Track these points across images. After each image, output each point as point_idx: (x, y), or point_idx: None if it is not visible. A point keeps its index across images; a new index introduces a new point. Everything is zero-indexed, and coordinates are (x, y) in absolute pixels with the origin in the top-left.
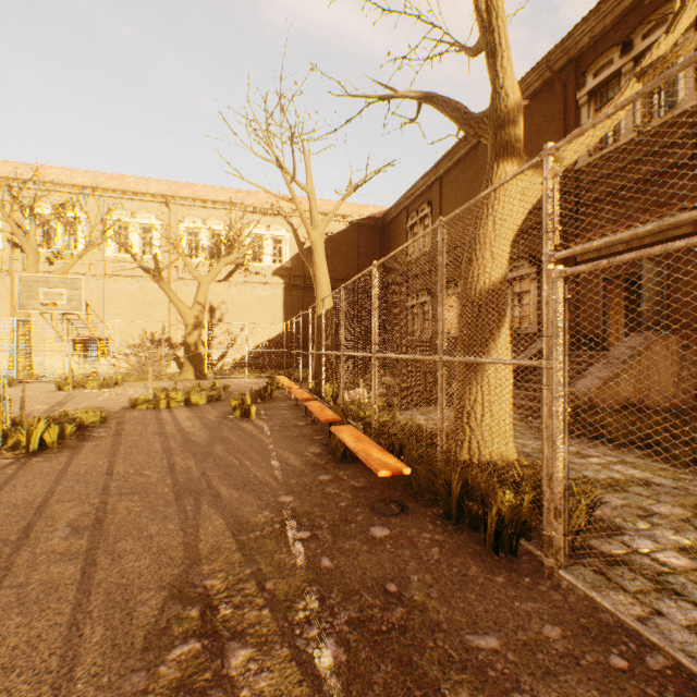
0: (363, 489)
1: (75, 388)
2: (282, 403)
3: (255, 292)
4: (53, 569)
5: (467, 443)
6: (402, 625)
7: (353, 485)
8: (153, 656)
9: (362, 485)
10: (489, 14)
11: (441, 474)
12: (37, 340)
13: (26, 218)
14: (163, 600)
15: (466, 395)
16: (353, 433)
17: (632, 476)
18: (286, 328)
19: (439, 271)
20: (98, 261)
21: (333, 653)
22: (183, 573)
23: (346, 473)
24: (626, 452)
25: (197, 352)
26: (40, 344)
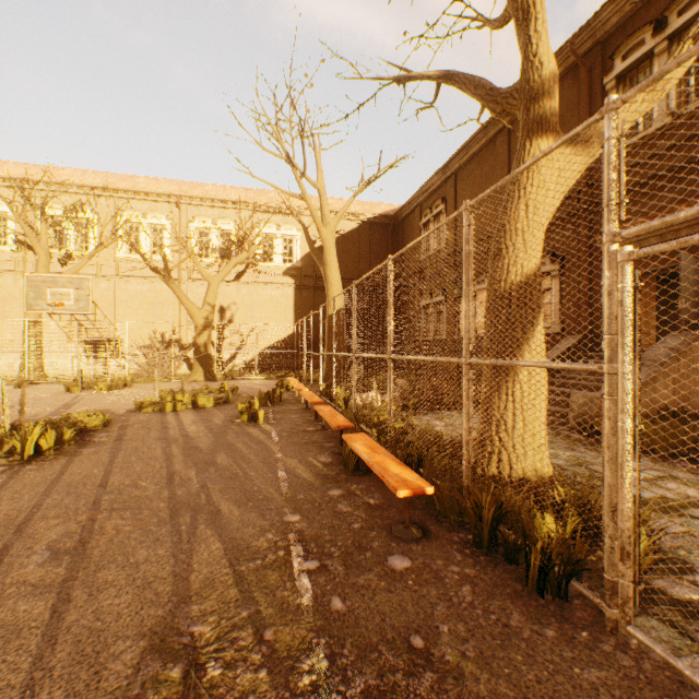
0: (378, 507)
1: (84, 389)
2: (292, 406)
3: (265, 292)
4: (20, 605)
5: (496, 456)
6: None
7: (367, 501)
8: None
9: (377, 502)
10: None
11: (470, 494)
12: (49, 341)
13: (39, 219)
14: (141, 654)
15: (495, 402)
16: (367, 443)
17: (686, 495)
18: (297, 329)
19: (465, 262)
20: (109, 262)
21: None
22: (168, 615)
23: (360, 487)
24: None
25: (207, 353)
26: (51, 345)
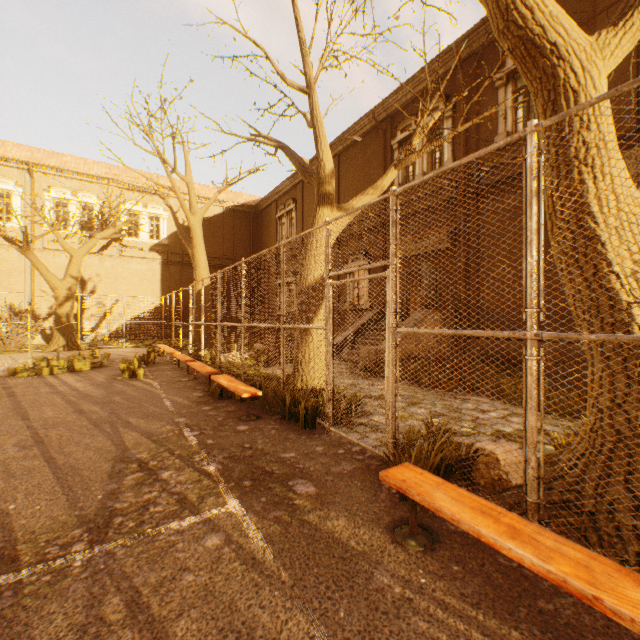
0: (234, 411)
1: None
2: (166, 366)
3: (131, 266)
4: (23, 463)
5: (301, 379)
6: (251, 455)
7: (227, 410)
8: (117, 480)
9: (233, 409)
10: (313, 118)
11: (281, 394)
12: None
13: None
14: (113, 464)
15: (300, 349)
16: (227, 378)
17: None
18: (164, 301)
19: (282, 273)
20: None
21: (216, 467)
22: (120, 454)
23: (223, 404)
24: (350, 365)
25: (69, 323)
26: None
